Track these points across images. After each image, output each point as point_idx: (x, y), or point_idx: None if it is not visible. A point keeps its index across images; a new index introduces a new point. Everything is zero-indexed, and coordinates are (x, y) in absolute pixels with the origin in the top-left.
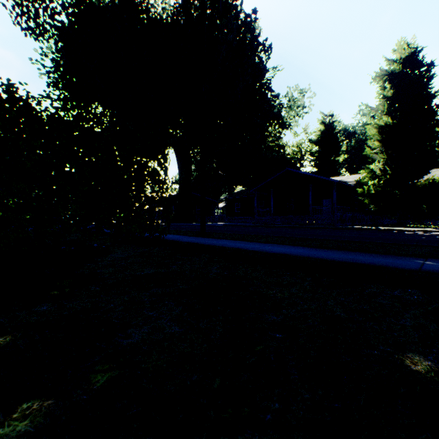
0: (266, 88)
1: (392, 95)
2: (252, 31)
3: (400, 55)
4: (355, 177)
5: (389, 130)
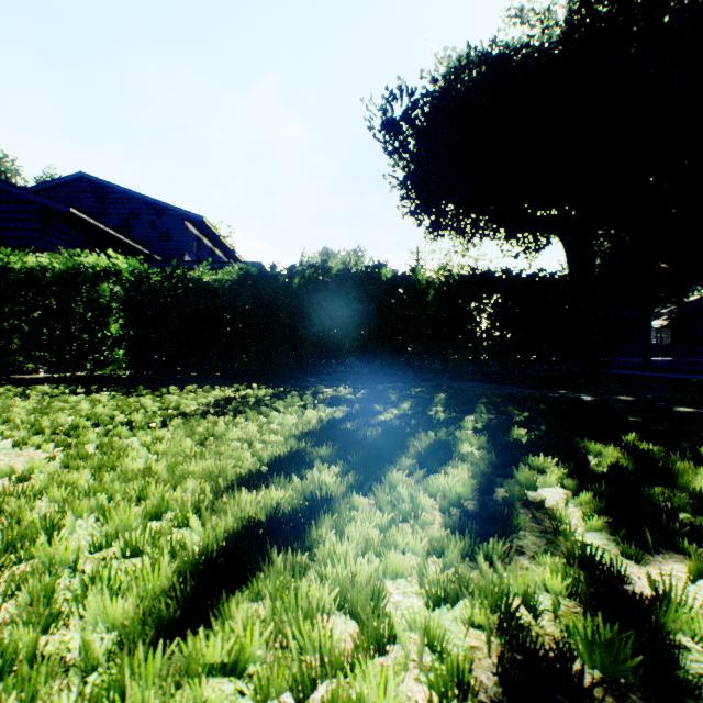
0: None
1: None
2: None
3: None
4: None
5: None
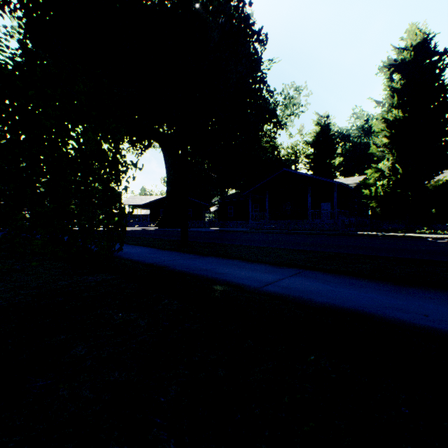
0: (261, 83)
1: (402, 86)
2: (246, 17)
3: (411, 41)
4: (355, 179)
5: (399, 125)
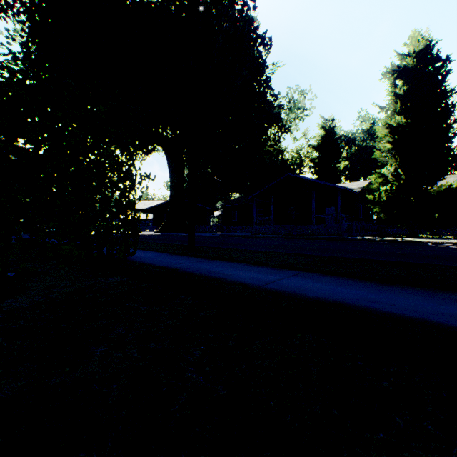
0: (265, 87)
1: (405, 92)
2: (250, 21)
3: (414, 48)
4: (359, 184)
5: (402, 131)
